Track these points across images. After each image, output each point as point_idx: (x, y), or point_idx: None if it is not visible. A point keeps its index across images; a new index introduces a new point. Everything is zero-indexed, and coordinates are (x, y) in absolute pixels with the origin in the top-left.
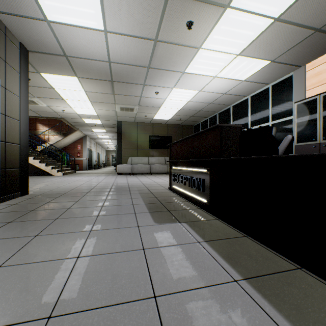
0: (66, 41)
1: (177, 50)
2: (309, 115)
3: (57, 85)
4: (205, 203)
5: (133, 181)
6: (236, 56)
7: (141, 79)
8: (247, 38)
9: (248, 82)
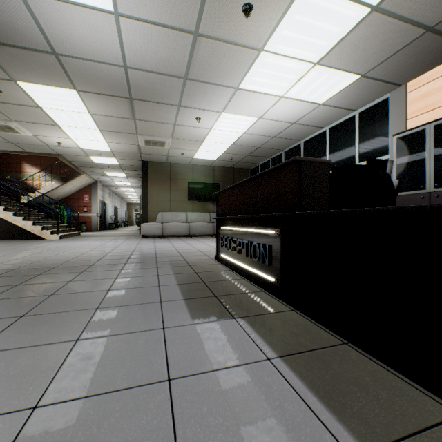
0: (54, 28)
1: (227, 51)
2: (415, 152)
3: (45, 103)
4: (273, 283)
5: (164, 247)
6: (313, 66)
7: (175, 97)
8: (331, 37)
9: (327, 106)
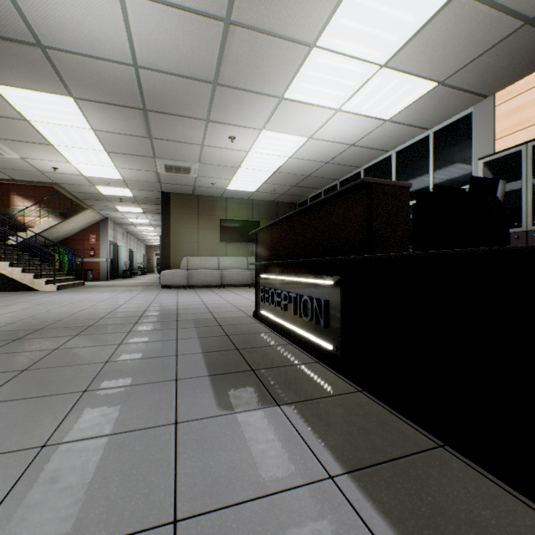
0: (37, 9)
1: (269, 47)
2: (507, 181)
3: (33, 114)
4: (330, 352)
5: (189, 300)
6: (379, 69)
7: (202, 109)
8: (403, 29)
9: (394, 123)
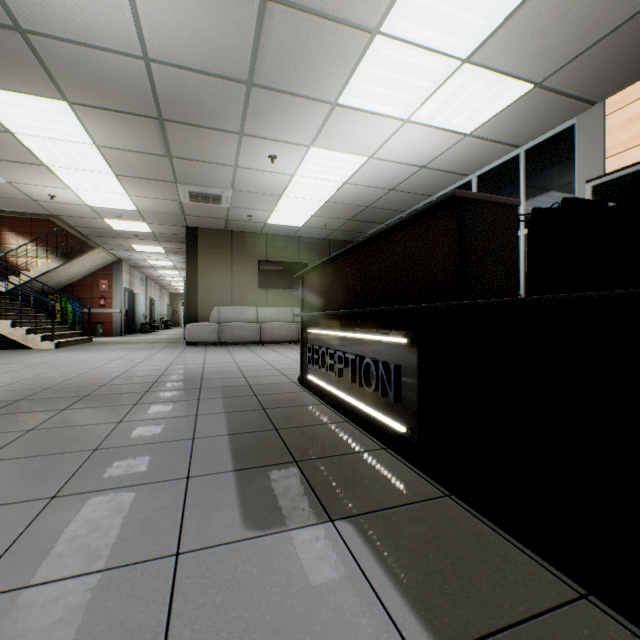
0: None
1: (319, 33)
2: None
3: (18, 125)
4: (402, 435)
5: (218, 361)
6: (460, 65)
7: (234, 118)
8: (494, 10)
9: (477, 139)
